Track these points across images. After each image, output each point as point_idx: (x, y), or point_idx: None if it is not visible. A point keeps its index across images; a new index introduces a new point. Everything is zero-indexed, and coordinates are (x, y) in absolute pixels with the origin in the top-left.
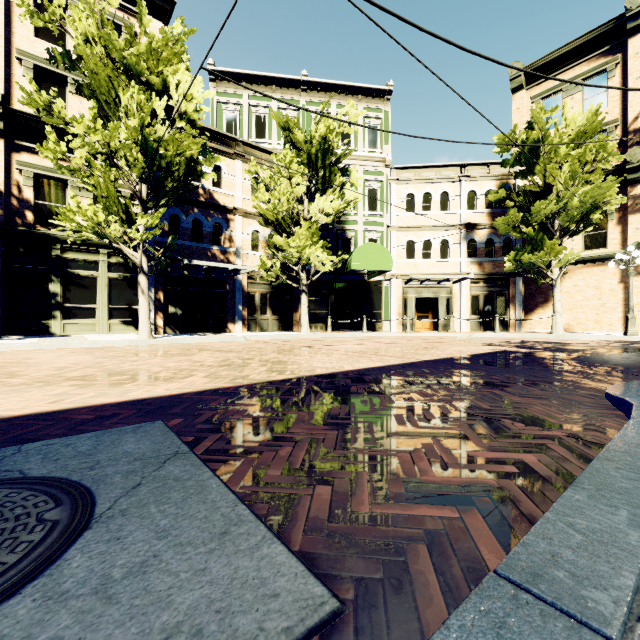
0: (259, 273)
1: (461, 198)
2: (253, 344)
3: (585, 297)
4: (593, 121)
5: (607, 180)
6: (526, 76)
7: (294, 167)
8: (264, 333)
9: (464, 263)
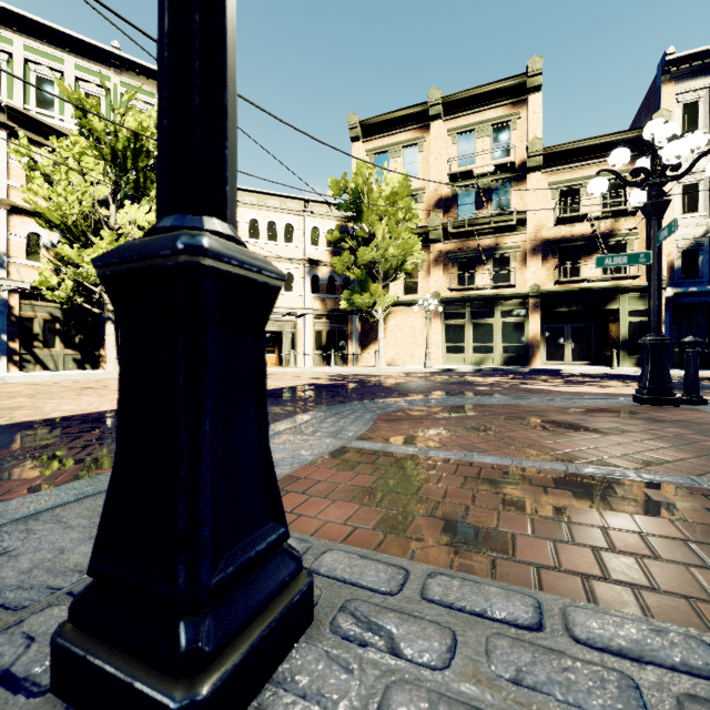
0: (41, 291)
1: (305, 233)
2: (7, 387)
3: (404, 335)
4: (402, 185)
5: (412, 238)
6: (362, 129)
7: (89, 161)
8: (45, 372)
9: (308, 298)
